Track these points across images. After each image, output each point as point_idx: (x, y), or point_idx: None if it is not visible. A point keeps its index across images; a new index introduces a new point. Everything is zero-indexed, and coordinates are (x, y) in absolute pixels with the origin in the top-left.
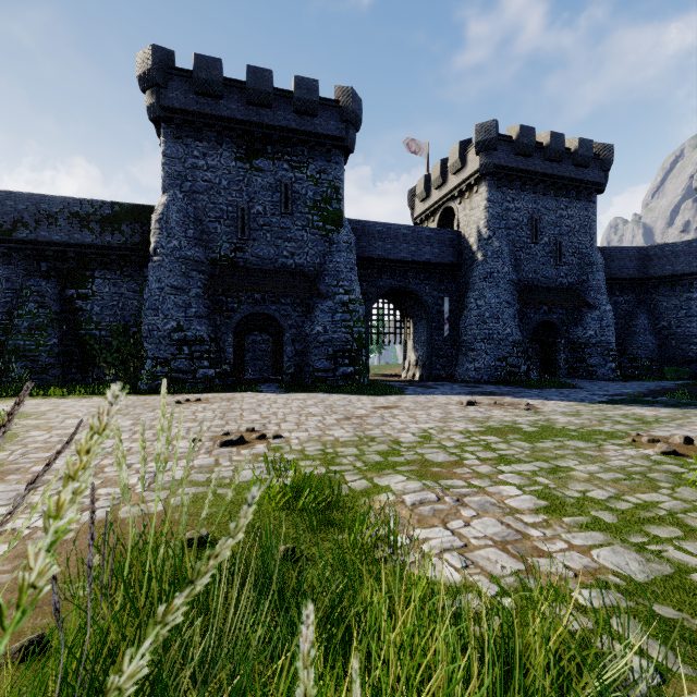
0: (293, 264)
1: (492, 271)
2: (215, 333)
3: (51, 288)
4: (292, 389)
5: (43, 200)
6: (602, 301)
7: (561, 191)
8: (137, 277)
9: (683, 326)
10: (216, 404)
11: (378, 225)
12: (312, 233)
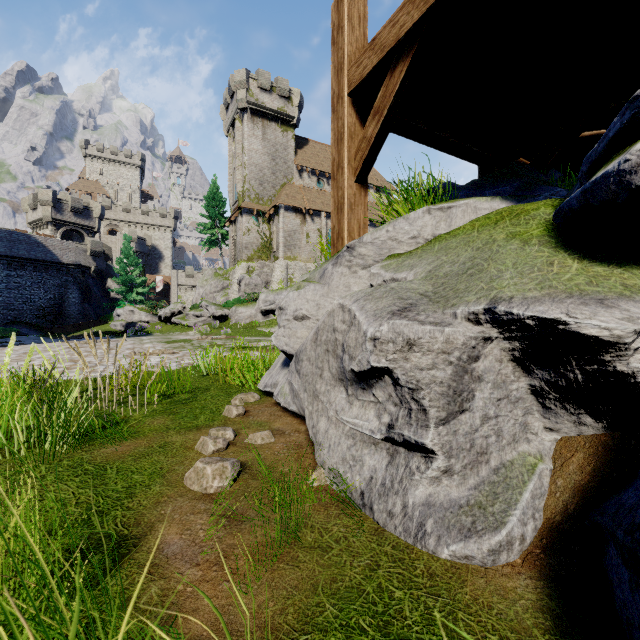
0: None
1: None
2: None
3: None
4: None
5: None
6: None
7: None
8: None
9: (5, 296)
10: None
11: None
12: None
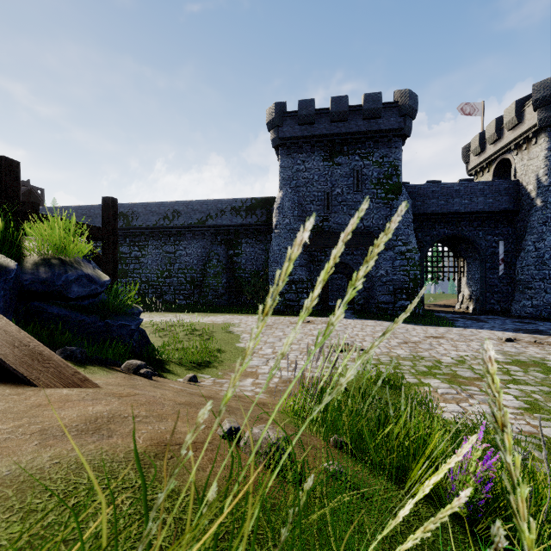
0: (362, 226)
1: None
2: (310, 276)
3: (222, 250)
4: (362, 315)
5: (219, 202)
6: None
7: None
8: (264, 241)
9: None
10: (319, 325)
11: (432, 187)
12: (376, 203)
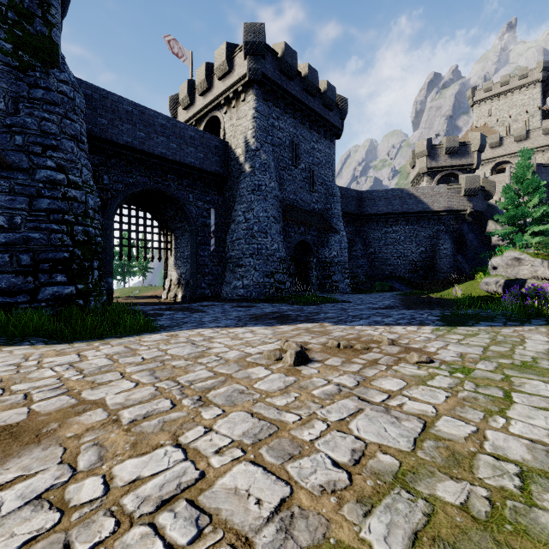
0: None
1: (260, 184)
2: None
3: None
4: None
5: None
6: (341, 227)
7: (313, 125)
8: None
9: (383, 252)
10: None
11: (126, 103)
12: None
